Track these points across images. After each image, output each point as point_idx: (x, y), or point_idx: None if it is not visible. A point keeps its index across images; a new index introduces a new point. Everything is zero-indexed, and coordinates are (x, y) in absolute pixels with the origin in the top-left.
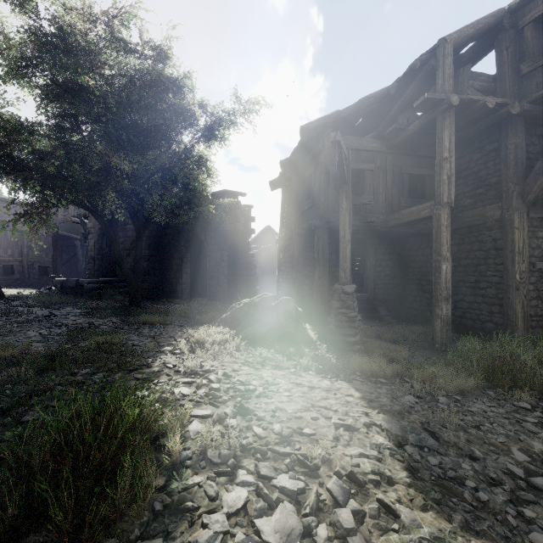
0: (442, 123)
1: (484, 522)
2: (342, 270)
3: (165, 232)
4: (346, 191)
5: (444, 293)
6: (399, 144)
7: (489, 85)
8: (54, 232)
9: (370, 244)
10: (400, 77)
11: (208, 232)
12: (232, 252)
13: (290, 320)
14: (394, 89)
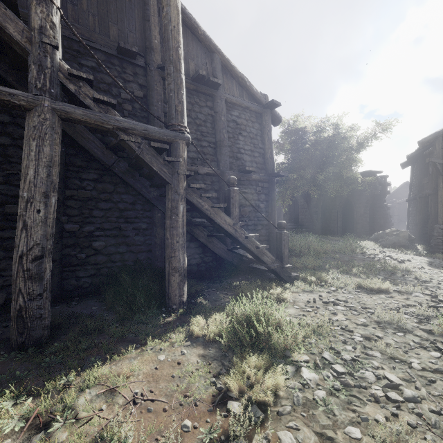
0: None
1: (441, 269)
2: (439, 217)
3: (327, 198)
4: (442, 179)
5: None
6: None
7: None
8: None
9: None
10: None
11: (355, 197)
12: (372, 207)
13: (405, 240)
14: None
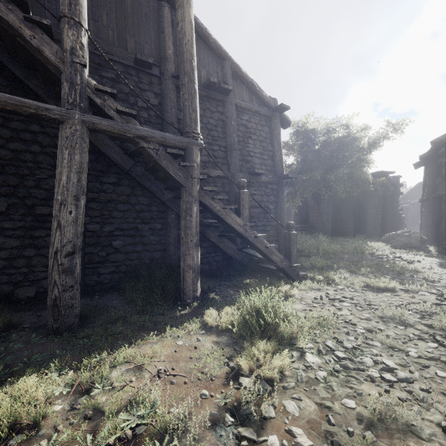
0: None
1: None
2: None
3: (337, 199)
4: None
5: None
6: None
7: None
8: None
9: None
10: None
11: (366, 198)
12: (384, 208)
13: (417, 241)
14: None
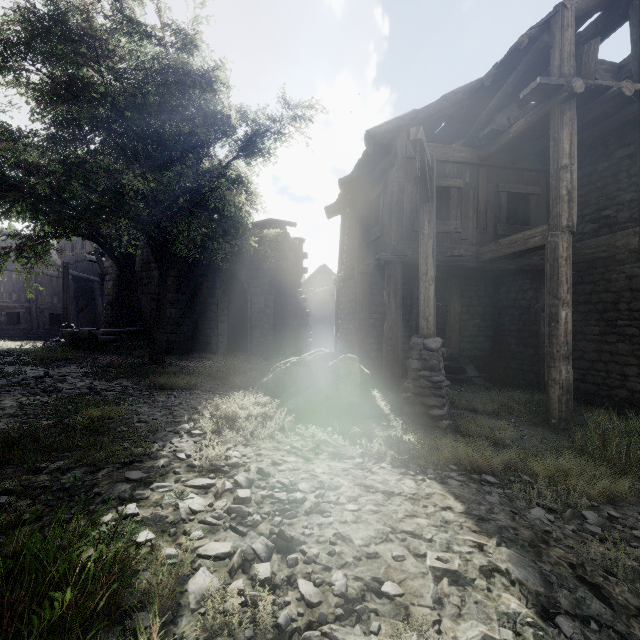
0: (559, 119)
1: None
2: (423, 318)
3: (198, 272)
4: (429, 211)
5: (563, 349)
6: (495, 153)
7: (613, 75)
8: (65, 272)
9: (454, 285)
10: (499, 62)
11: (249, 272)
12: (280, 296)
13: (353, 386)
14: (491, 79)
